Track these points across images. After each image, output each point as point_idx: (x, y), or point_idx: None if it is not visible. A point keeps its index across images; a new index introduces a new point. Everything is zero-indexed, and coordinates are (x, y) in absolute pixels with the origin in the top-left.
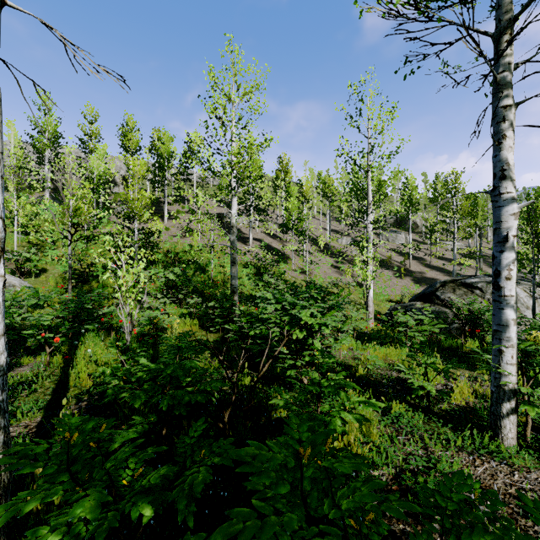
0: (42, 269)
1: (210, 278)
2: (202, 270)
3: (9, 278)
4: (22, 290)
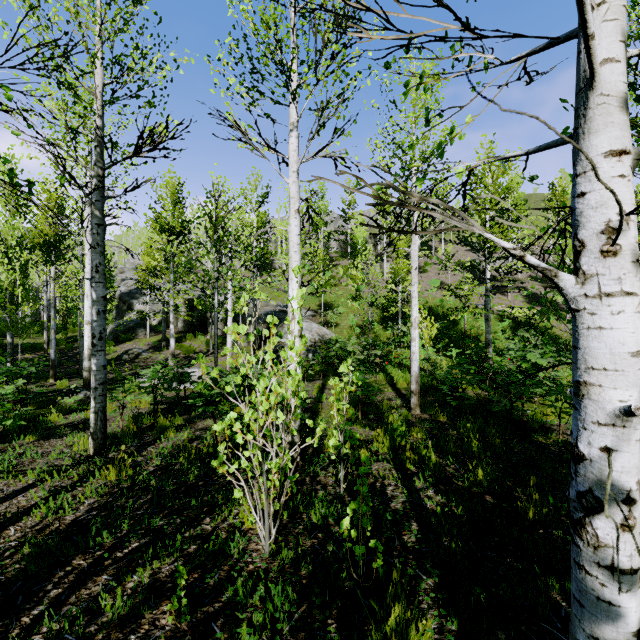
0: (336, 323)
1: (463, 331)
2: (455, 324)
3: (324, 329)
4: (332, 337)
